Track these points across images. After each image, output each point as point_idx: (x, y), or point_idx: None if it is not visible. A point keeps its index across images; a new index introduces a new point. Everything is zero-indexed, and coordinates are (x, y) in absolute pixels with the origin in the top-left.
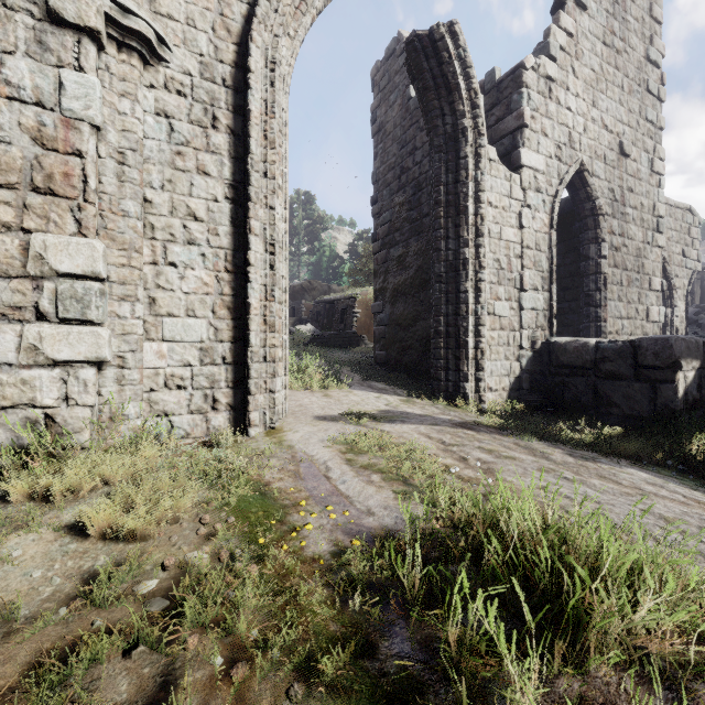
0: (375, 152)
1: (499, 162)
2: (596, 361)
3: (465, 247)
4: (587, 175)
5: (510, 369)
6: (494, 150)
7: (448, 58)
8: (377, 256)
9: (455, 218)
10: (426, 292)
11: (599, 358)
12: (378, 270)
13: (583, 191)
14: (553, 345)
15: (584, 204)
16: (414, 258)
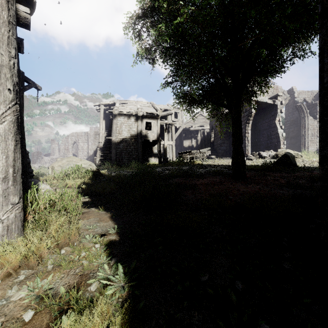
0: (285, 109)
1: (312, 118)
2: None
3: (305, 132)
4: None
5: (314, 149)
6: (311, 117)
7: (302, 108)
8: (286, 130)
9: (303, 128)
10: (299, 137)
11: None
12: (286, 133)
13: None
14: None
15: None
16: (296, 131)
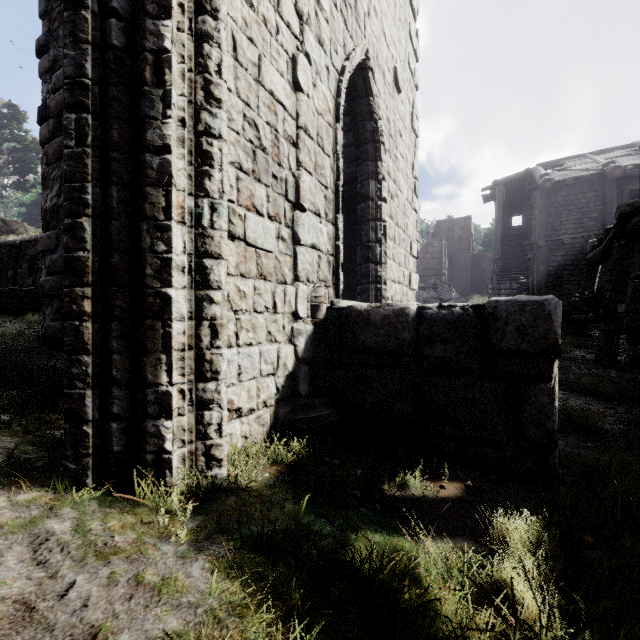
0: None
1: None
2: (419, 342)
3: (161, 15)
4: (372, 78)
5: (278, 360)
6: None
7: None
8: (47, 147)
9: None
10: None
11: (425, 336)
12: (49, 173)
13: (365, 100)
14: (348, 312)
15: (365, 121)
16: None
